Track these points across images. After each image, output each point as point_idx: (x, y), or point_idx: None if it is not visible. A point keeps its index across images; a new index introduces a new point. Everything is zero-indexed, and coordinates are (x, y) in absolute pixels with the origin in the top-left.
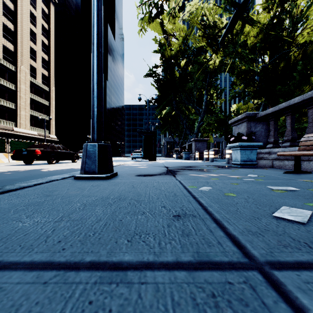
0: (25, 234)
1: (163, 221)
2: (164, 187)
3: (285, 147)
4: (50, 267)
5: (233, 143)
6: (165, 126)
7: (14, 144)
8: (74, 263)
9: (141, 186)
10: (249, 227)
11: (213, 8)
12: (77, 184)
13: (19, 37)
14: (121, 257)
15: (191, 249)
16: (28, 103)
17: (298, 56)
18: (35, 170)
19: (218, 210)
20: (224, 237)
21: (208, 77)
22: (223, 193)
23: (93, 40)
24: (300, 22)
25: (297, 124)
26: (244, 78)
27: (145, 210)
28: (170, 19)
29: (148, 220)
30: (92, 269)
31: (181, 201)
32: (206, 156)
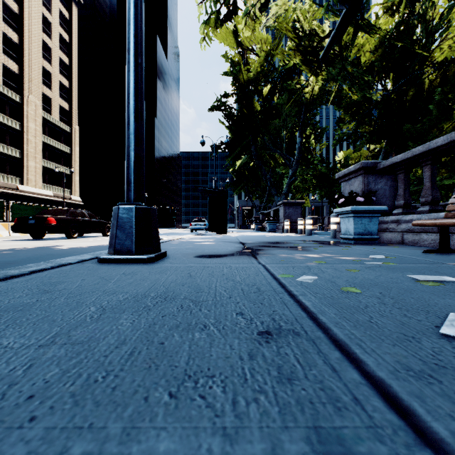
0: None
1: (240, 346)
2: (239, 276)
3: (422, 213)
4: None
5: (343, 207)
6: (239, 184)
7: (18, 208)
8: None
9: (202, 274)
10: (405, 359)
11: (310, 10)
12: (100, 271)
13: (26, 53)
14: (150, 442)
15: (301, 418)
16: (40, 150)
17: (435, 80)
18: (45, 248)
19: (337, 321)
20: (362, 384)
21: (303, 111)
22: (338, 287)
23: (128, 45)
24: (438, 29)
25: None
26: (356, 113)
27: (209, 320)
28: (248, 22)
29: (213, 343)
30: None
31: (269, 303)
32: (300, 227)
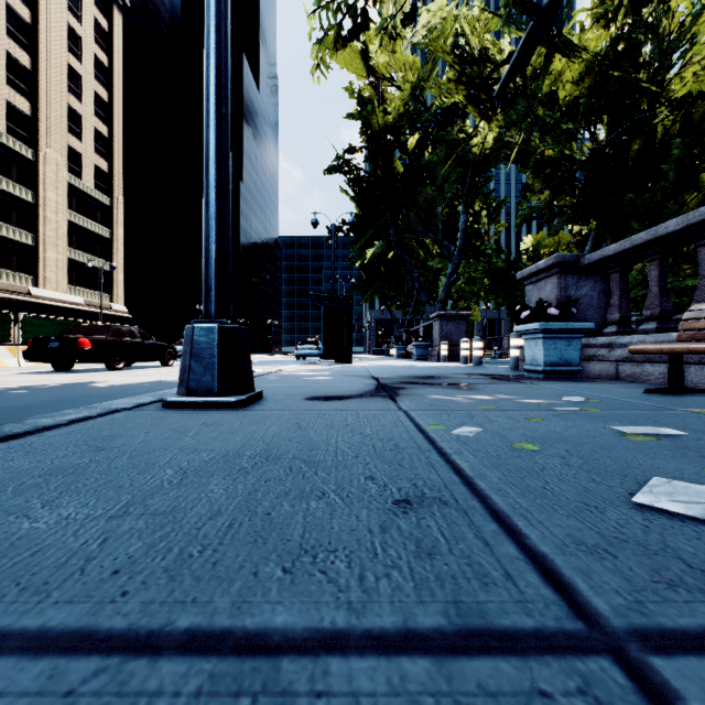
0: (34, 553)
1: (369, 517)
2: (370, 428)
3: (647, 333)
4: (85, 645)
5: (527, 324)
6: (371, 285)
7: (32, 324)
8: (147, 635)
9: (317, 425)
10: (579, 533)
11: (481, 18)
12: (169, 420)
13: (42, 85)
14: (265, 615)
15: (440, 593)
16: (63, 234)
17: (673, 126)
18: (78, 386)
19: (500, 487)
20: (519, 560)
21: (470, 174)
22: (508, 443)
23: (207, 88)
24: (676, 49)
25: (671, 281)
26: (551, 176)
27: (328, 486)
28: (385, 42)
29: (335, 514)
30: (191, 653)
31: (411, 464)
32: (464, 353)
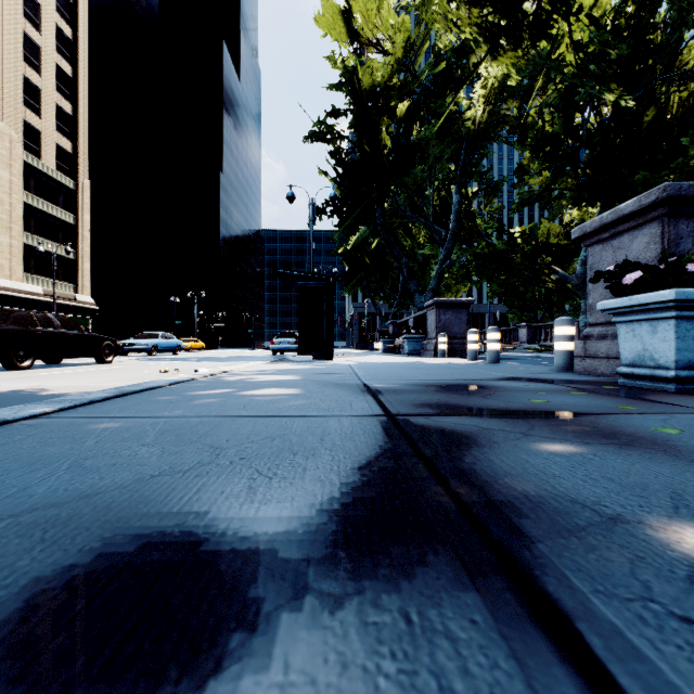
0: None
1: None
2: None
3: None
4: None
5: (633, 295)
6: (355, 277)
7: None
8: None
9: None
10: None
11: None
12: None
13: None
14: None
15: None
16: (19, 217)
17: (686, 98)
18: None
19: None
20: None
21: (464, 150)
22: None
23: None
24: None
25: None
26: (553, 153)
27: None
28: None
29: None
30: None
31: None
32: (473, 347)
